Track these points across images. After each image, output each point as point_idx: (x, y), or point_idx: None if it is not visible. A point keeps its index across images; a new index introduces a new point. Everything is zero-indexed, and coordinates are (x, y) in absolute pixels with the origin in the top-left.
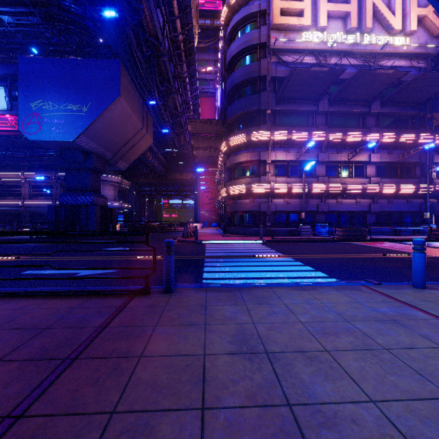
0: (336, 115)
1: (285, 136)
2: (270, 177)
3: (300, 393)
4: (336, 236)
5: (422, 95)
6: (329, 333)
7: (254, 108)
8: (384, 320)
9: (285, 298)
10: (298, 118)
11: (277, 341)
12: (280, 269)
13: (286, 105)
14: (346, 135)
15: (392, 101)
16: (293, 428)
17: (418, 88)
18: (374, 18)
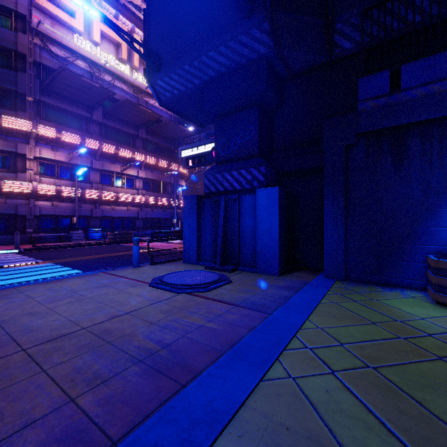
0: (110, 129)
1: (52, 134)
2: (32, 175)
3: (19, 328)
4: (108, 240)
5: (172, 135)
6: (57, 300)
7: (7, 87)
8: (100, 287)
9: (27, 291)
10: (70, 118)
11: (9, 314)
12: (34, 274)
13: (55, 99)
14: (118, 150)
15: (154, 132)
16: (9, 339)
17: (169, 129)
18: (141, 61)
